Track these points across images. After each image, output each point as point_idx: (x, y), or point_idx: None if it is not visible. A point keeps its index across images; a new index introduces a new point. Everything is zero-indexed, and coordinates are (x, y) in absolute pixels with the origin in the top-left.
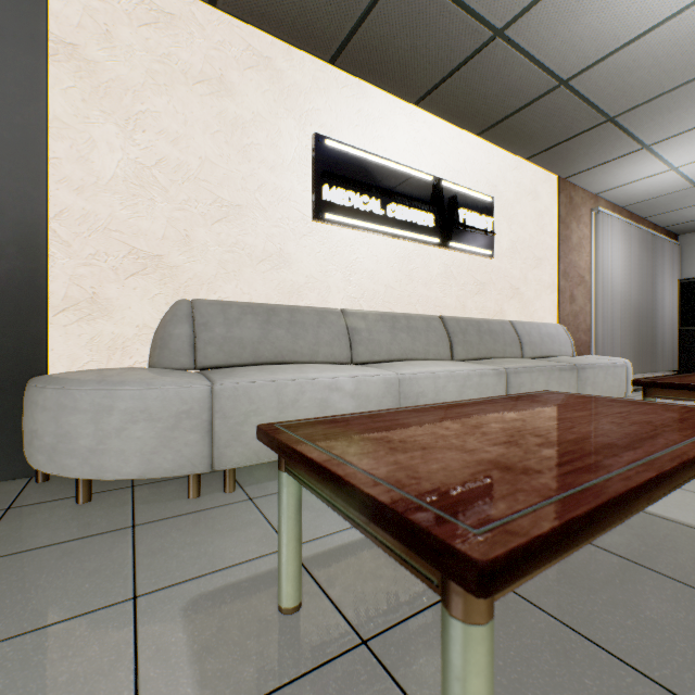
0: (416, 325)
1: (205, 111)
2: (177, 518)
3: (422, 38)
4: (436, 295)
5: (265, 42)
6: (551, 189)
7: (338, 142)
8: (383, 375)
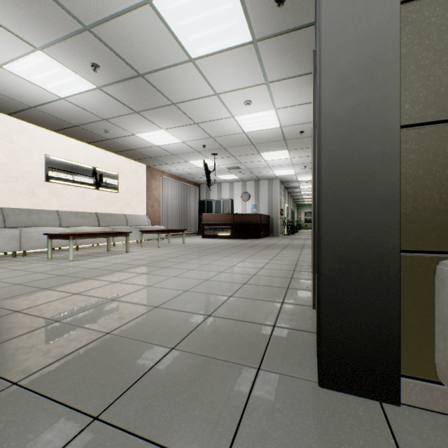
0: (86, 215)
1: (4, 148)
2: (15, 258)
3: (86, 135)
4: (95, 205)
5: (27, 125)
6: (144, 169)
7: (55, 157)
8: (71, 229)
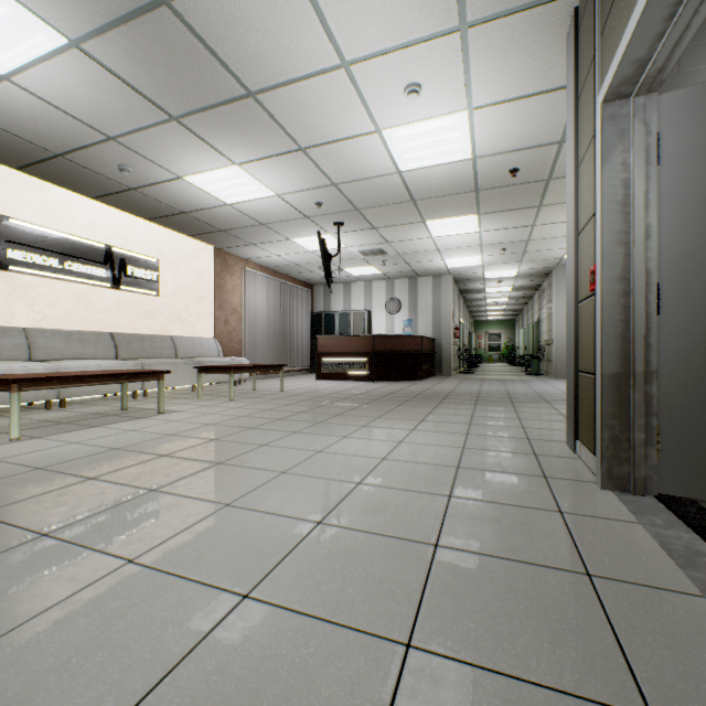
0: (89, 338)
1: None
2: None
3: (84, 179)
4: (110, 319)
5: None
6: (210, 255)
7: (22, 221)
8: (47, 366)
